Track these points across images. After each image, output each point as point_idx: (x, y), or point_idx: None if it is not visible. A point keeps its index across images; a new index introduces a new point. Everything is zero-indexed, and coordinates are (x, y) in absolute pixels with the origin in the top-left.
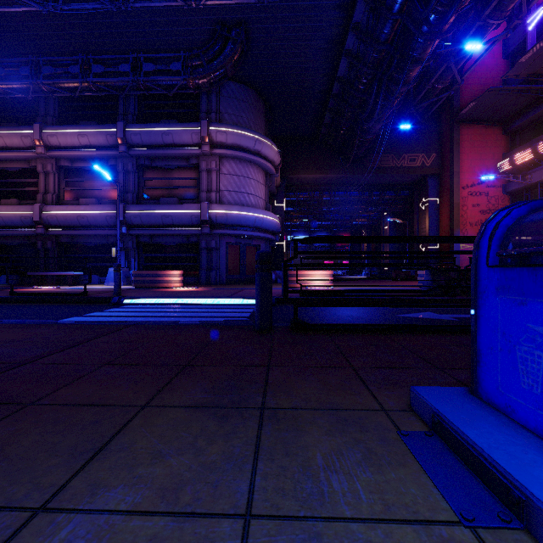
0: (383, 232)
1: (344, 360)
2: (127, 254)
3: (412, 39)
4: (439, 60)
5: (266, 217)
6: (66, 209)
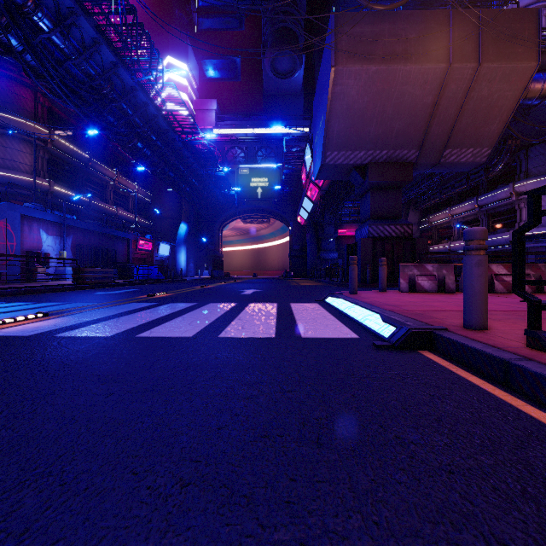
0: None
1: None
2: None
3: None
4: None
5: None
6: (457, 243)
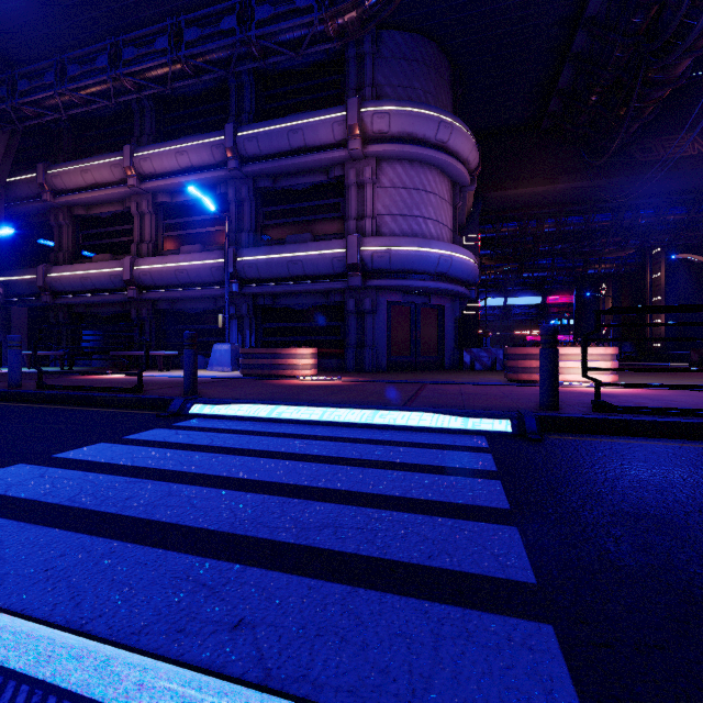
0: (651, 284)
1: None
2: (241, 325)
3: None
4: None
5: (457, 256)
6: (162, 261)
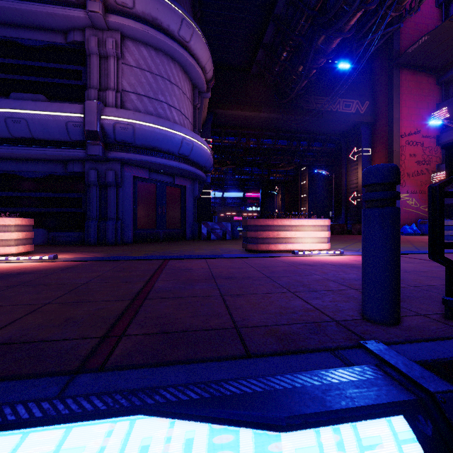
0: (301, 187)
1: None
2: None
3: None
4: None
5: (197, 142)
6: None
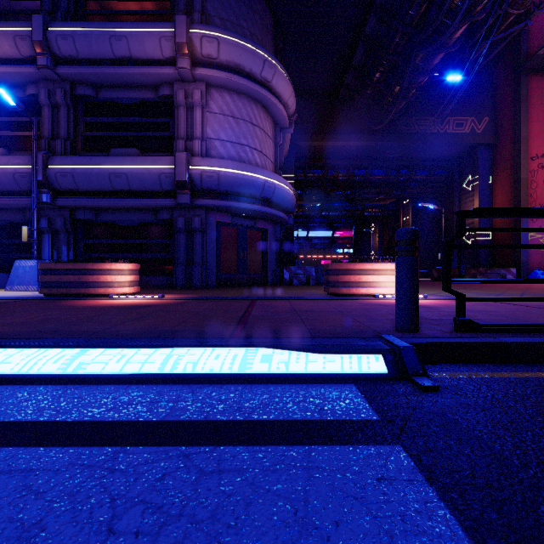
0: (403, 224)
1: None
2: (56, 240)
3: None
4: None
5: (279, 184)
6: None
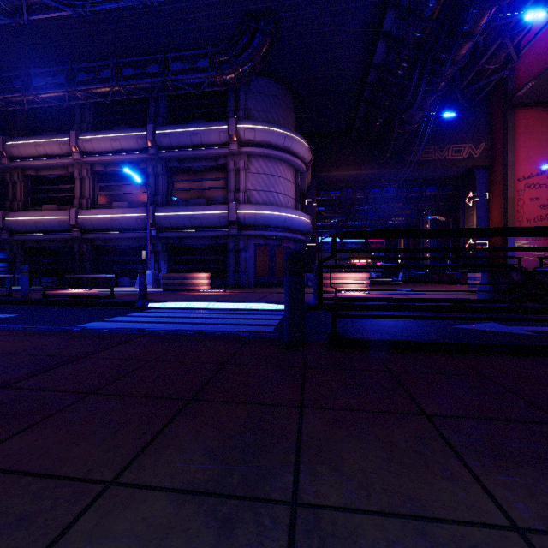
0: None
1: (408, 399)
2: (157, 257)
3: (463, 10)
4: (490, 37)
5: (296, 217)
6: (100, 212)
